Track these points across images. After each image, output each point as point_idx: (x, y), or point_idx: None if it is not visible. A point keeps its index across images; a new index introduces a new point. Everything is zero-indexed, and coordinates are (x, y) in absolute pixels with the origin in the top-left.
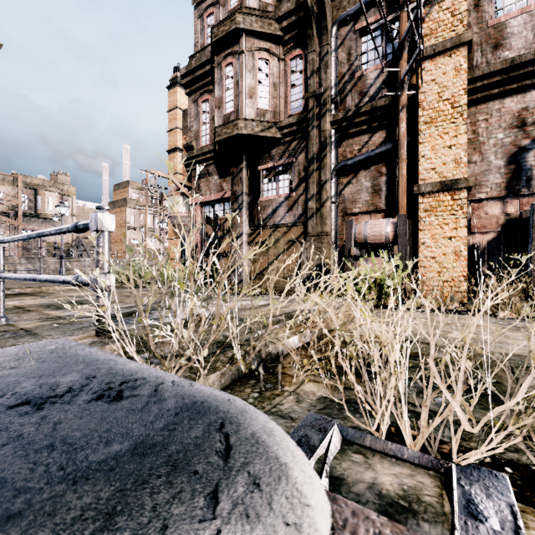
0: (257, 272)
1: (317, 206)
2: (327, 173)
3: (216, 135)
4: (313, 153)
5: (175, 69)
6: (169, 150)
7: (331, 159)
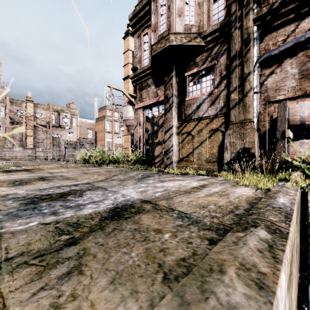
0: (184, 155)
1: (239, 97)
2: (250, 66)
3: (153, 51)
4: (235, 51)
5: (127, 26)
6: (124, 78)
7: (253, 53)
